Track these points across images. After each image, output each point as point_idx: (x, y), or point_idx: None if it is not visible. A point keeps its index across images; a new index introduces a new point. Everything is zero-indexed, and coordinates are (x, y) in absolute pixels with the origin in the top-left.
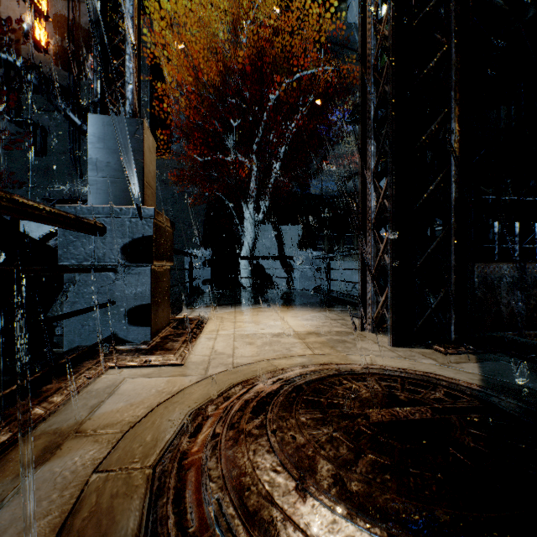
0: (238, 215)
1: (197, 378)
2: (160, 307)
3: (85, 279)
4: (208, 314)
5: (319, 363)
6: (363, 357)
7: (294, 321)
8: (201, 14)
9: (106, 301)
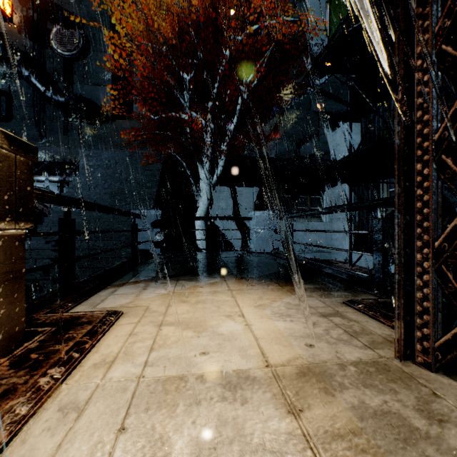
0: (194, 176)
1: None
2: None
3: None
4: (130, 299)
5: None
6: None
7: (261, 322)
8: None
9: None
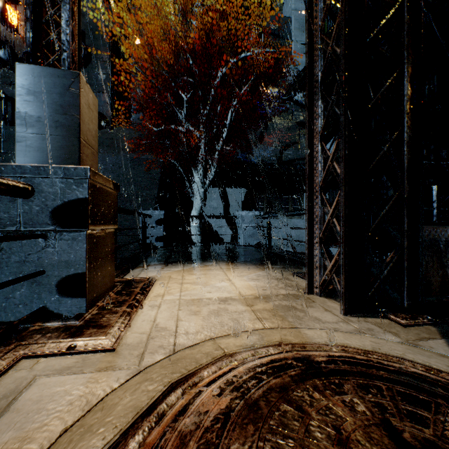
0: (189, 179)
1: (127, 375)
2: (100, 273)
3: (9, 246)
4: (157, 273)
5: (272, 344)
6: (319, 331)
7: (240, 282)
8: (157, 4)
9: (34, 270)
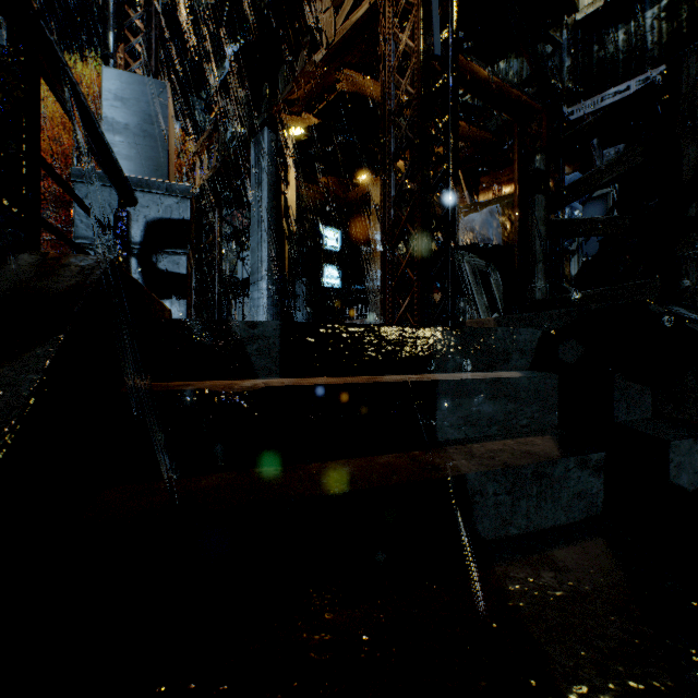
0: None
1: None
2: None
3: None
4: None
5: None
6: None
7: None
8: None
9: None
